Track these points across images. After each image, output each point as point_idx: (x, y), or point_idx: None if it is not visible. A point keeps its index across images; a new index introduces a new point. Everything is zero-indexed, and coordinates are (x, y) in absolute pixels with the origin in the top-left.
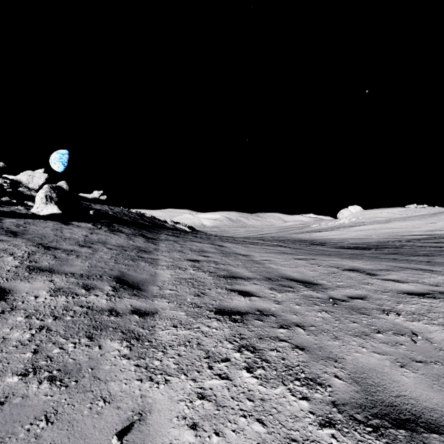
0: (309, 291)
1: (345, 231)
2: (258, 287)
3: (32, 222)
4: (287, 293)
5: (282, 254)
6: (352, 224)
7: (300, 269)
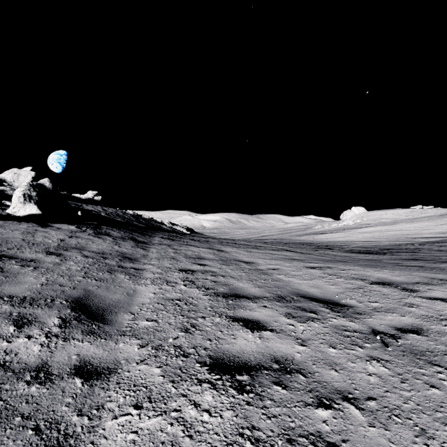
0: (338, 318)
1: (350, 233)
2: (270, 313)
3: (1, 224)
4: (311, 322)
5: (291, 261)
6: (356, 226)
7: (318, 282)
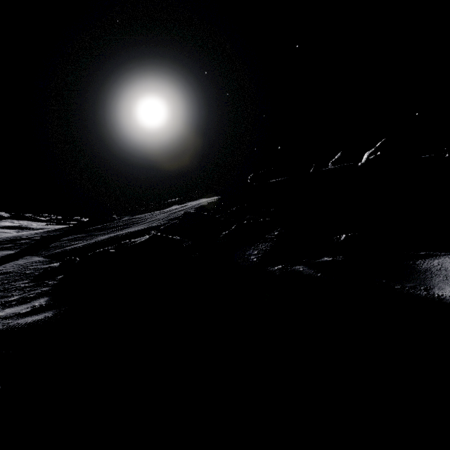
0: None
1: None
2: None
3: None
4: None
5: None
6: None
7: None
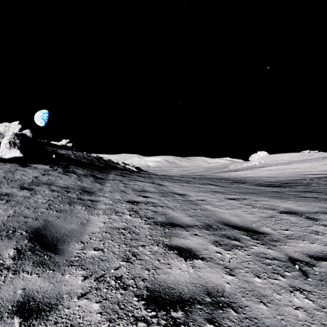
0: (258, 245)
1: (257, 171)
2: (200, 241)
3: None
4: (235, 250)
5: (215, 193)
6: (261, 165)
7: (237, 211)
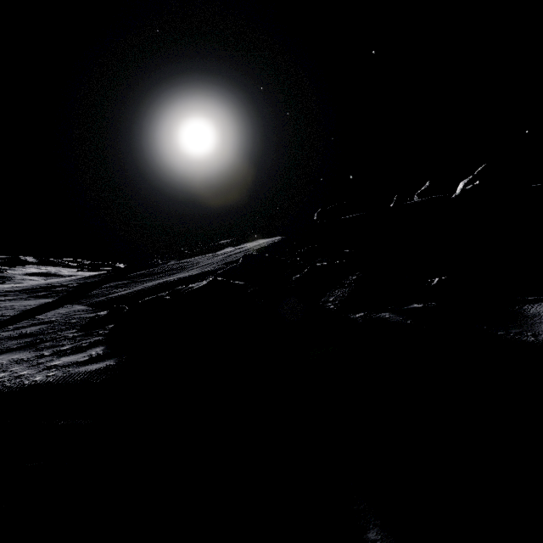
0: None
1: None
2: None
3: None
4: None
5: None
6: None
7: None
